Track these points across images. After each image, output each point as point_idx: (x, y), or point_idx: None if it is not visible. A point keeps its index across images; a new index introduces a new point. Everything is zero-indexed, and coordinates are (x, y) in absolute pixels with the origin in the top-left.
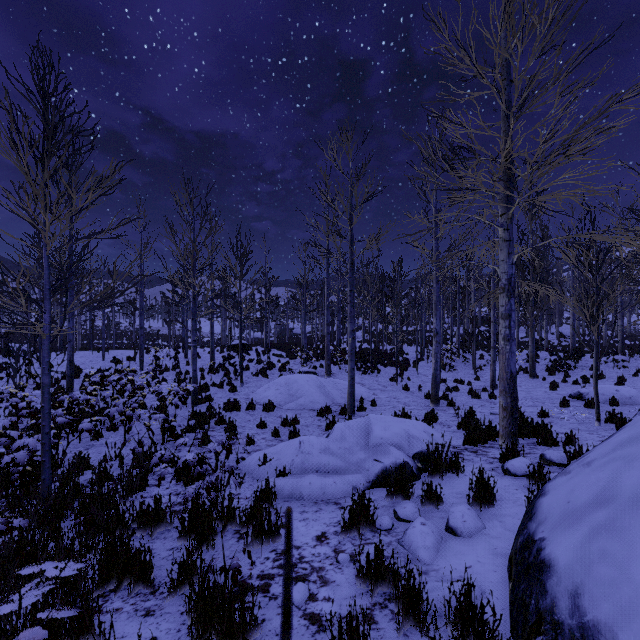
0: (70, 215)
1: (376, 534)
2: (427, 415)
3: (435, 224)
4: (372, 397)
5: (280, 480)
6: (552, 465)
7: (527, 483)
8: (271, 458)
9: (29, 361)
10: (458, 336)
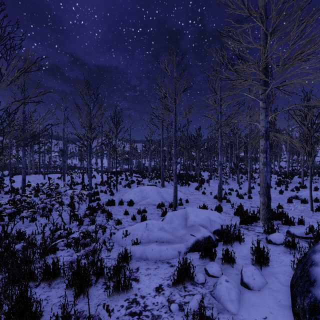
0: (5, 86)
1: (195, 287)
2: (216, 207)
3: (220, 105)
4: (186, 198)
5: (134, 247)
6: (295, 237)
7: (284, 249)
8: (129, 233)
9: (2, 179)
10: (229, 166)
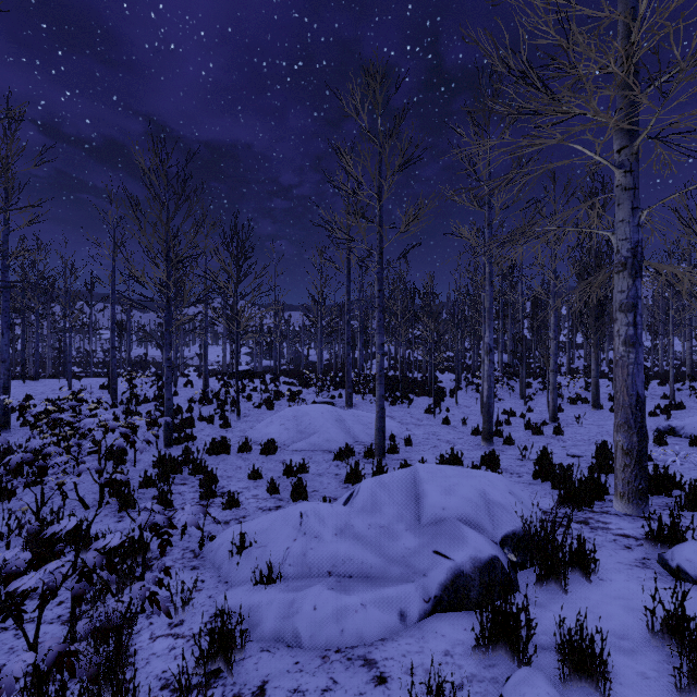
0: None
1: None
2: (484, 458)
3: (488, 208)
4: (405, 433)
5: (260, 594)
6: None
7: None
8: (252, 542)
9: None
10: (501, 360)
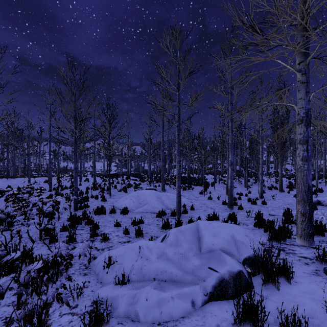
0: None
1: None
2: (229, 216)
3: (230, 95)
4: (190, 204)
5: (118, 291)
6: None
7: None
8: (114, 261)
9: None
10: (235, 169)
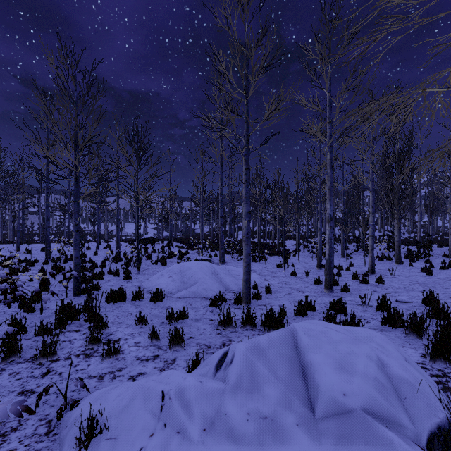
0: None
1: None
2: (333, 305)
3: (329, 109)
4: (264, 283)
5: None
6: None
7: None
8: (103, 427)
9: None
10: None
